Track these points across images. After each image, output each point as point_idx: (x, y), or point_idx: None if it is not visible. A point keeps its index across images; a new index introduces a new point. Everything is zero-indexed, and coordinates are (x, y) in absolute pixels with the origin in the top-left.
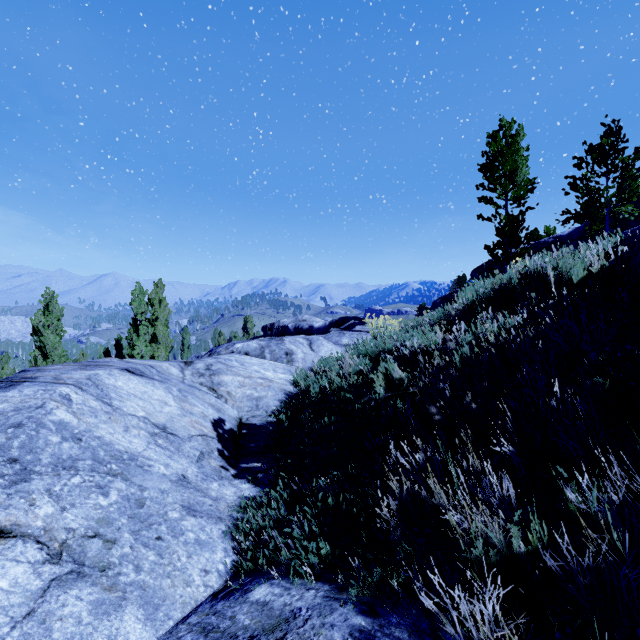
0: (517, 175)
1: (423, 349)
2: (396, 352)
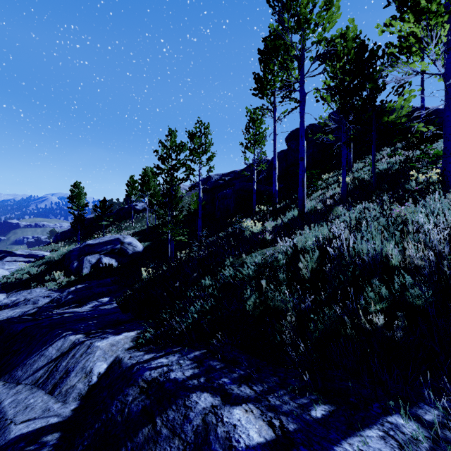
0: (81, 203)
1: (33, 271)
2: (28, 271)
